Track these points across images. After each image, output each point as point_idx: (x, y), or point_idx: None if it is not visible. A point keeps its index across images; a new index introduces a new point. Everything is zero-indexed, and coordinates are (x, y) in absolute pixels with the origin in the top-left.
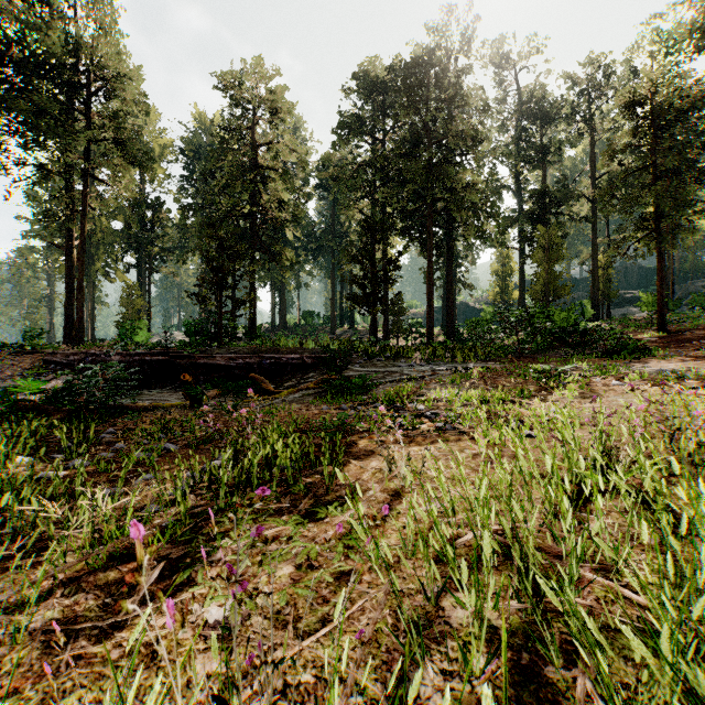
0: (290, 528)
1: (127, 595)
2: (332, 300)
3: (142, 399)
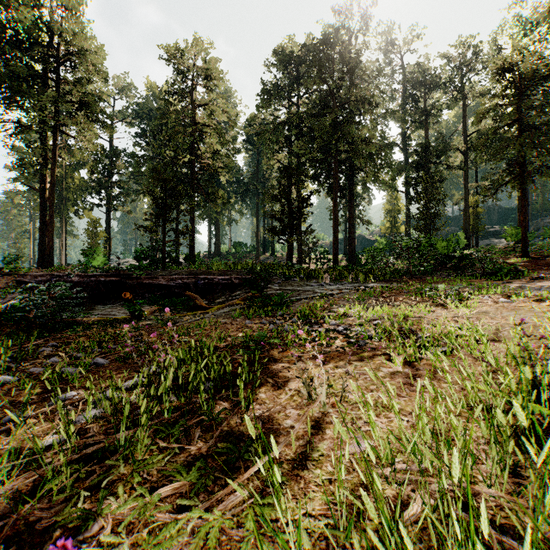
0: (192, 480)
1: None
2: (256, 233)
3: (93, 313)
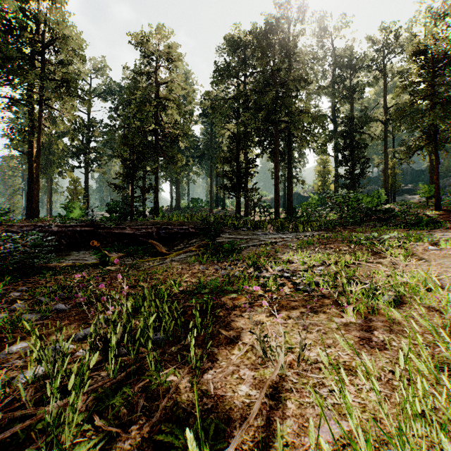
0: None
1: None
2: (210, 190)
3: (68, 259)
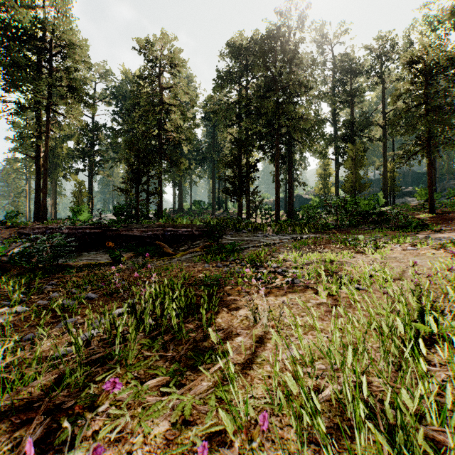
0: (170, 376)
1: (8, 454)
2: (212, 193)
3: (81, 259)
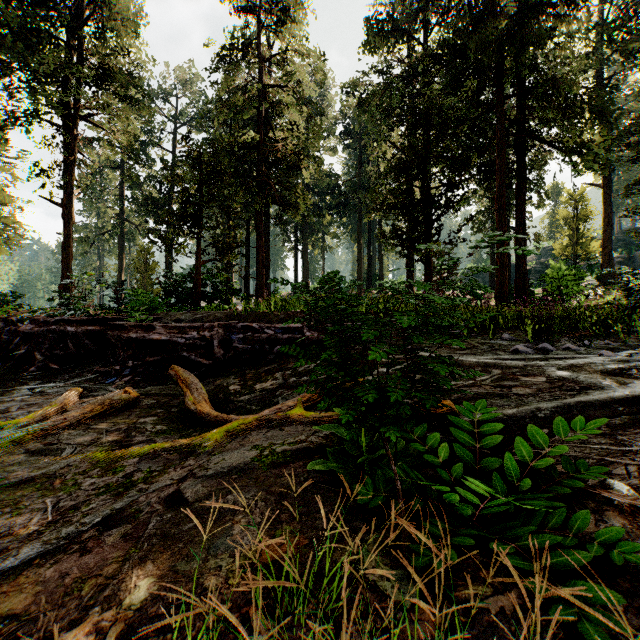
0: None
1: None
2: (358, 261)
3: None
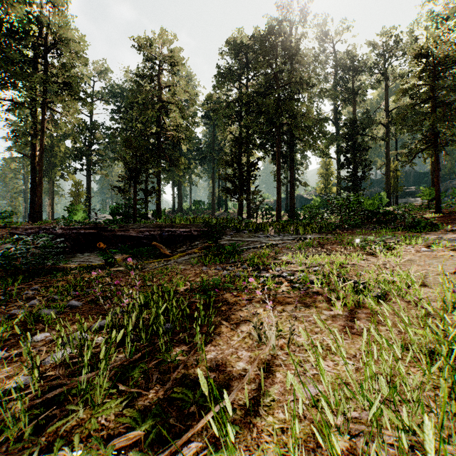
0: (147, 428)
1: None
2: (212, 192)
3: (73, 260)
